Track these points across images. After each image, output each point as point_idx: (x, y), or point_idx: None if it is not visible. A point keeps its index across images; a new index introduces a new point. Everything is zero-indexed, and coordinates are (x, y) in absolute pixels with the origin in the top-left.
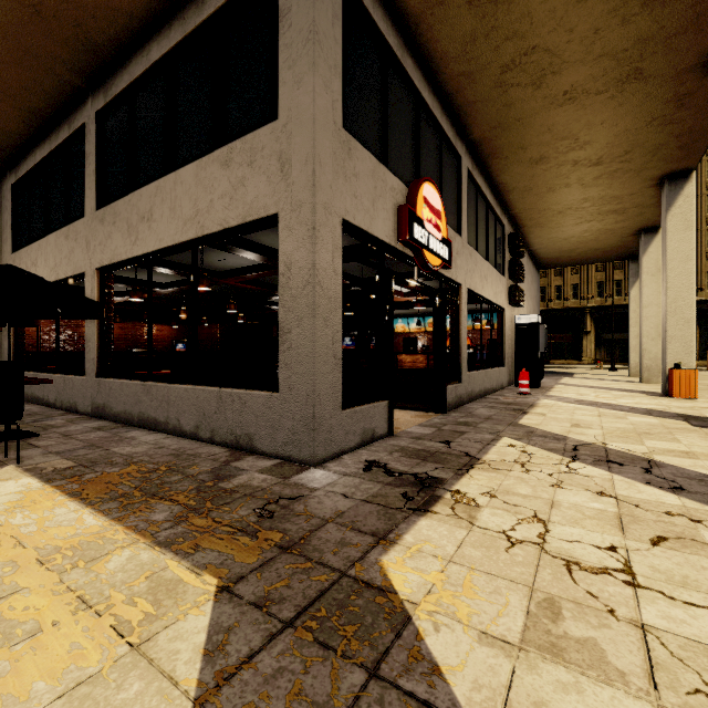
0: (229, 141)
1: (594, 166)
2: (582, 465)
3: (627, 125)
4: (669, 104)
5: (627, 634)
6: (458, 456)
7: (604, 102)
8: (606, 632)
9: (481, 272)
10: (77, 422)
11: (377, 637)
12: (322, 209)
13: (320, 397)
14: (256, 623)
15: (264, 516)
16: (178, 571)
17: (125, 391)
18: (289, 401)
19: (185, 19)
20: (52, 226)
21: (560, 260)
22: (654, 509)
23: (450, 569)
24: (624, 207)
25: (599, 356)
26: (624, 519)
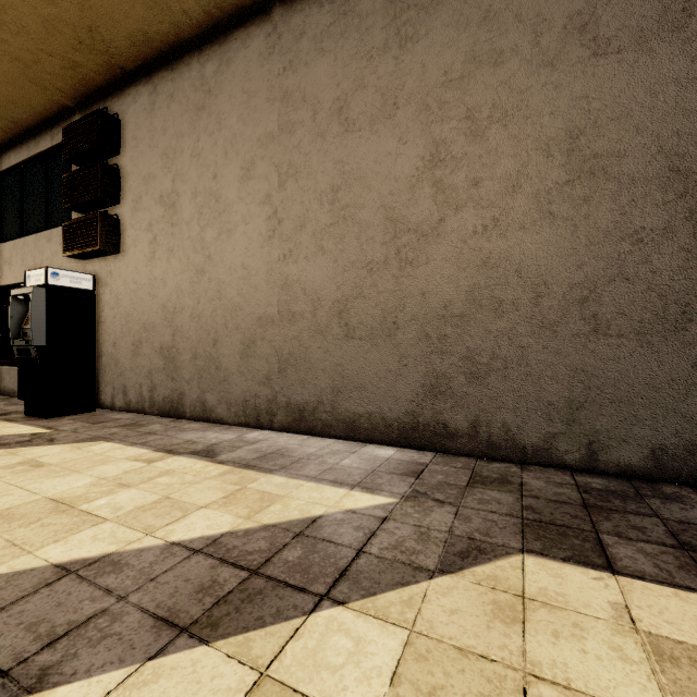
0: None
1: None
2: None
3: None
4: None
5: None
6: None
7: None
8: None
9: (0, 261)
10: None
11: None
12: None
13: None
14: None
15: None
16: None
17: None
18: None
19: None
20: None
21: None
22: None
23: None
24: None
25: None
26: None
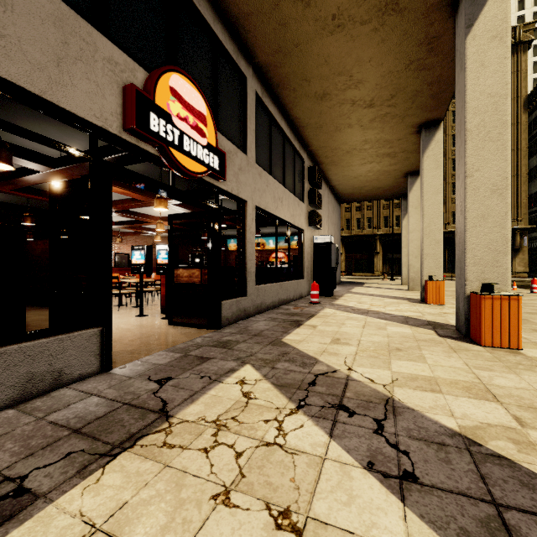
0: None
1: (369, 108)
2: (302, 420)
3: (391, 66)
4: (422, 47)
5: None
6: (145, 413)
7: (369, 35)
8: None
9: (275, 194)
10: None
11: None
12: None
13: None
14: None
15: None
16: None
17: None
18: None
19: None
20: None
21: (354, 196)
22: None
23: None
24: (395, 151)
25: (385, 270)
26: None
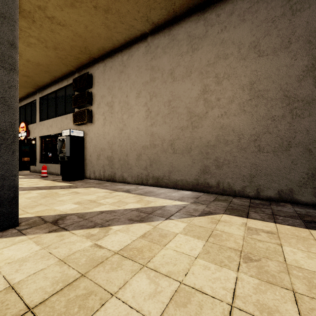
0: None
1: None
2: None
3: None
4: None
5: None
6: None
7: None
8: None
9: (48, 126)
10: None
11: None
12: None
13: None
14: None
15: None
16: None
17: None
18: None
19: None
20: None
21: None
22: None
23: None
24: None
25: None
26: None
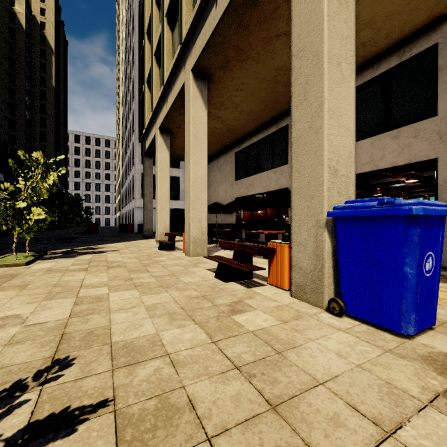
0: (394, 126)
1: None
2: None
3: None
4: None
5: None
6: None
7: None
8: None
9: None
10: None
11: None
12: None
13: None
14: None
15: None
16: None
17: None
18: (446, 242)
19: (363, 76)
20: (261, 168)
21: None
22: None
23: None
24: None
25: None
26: None
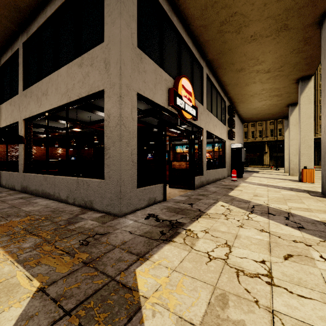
0: (82, 54)
1: (266, 73)
2: (255, 215)
3: (281, 53)
4: (301, 42)
5: (263, 317)
6: (195, 211)
7: (270, 41)
8: (251, 316)
9: (213, 123)
10: (12, 194)
11: (117, 322)
12: (125, 87)
13: (124, 182)
14: (48, 312)
15: (83, 244)
16: (20, 278)
17: (35, 179)
18: (109, 183)
19: None
20: (4, 99)
21: (252, 119)
22: (288, 239)
23: (173, 275)
24: (281, 93)
25: (271, 164)
26: (271, 244)
